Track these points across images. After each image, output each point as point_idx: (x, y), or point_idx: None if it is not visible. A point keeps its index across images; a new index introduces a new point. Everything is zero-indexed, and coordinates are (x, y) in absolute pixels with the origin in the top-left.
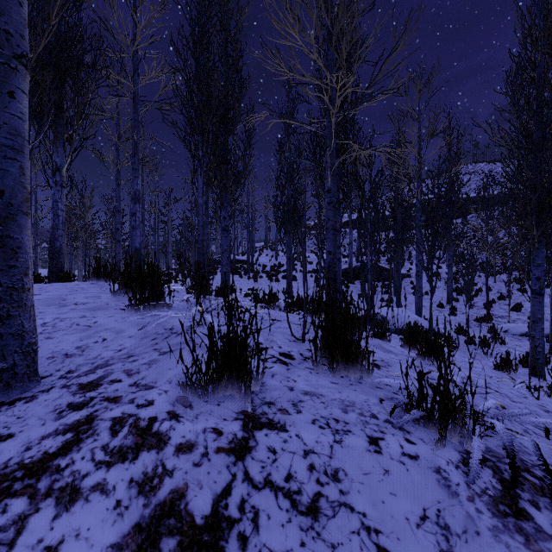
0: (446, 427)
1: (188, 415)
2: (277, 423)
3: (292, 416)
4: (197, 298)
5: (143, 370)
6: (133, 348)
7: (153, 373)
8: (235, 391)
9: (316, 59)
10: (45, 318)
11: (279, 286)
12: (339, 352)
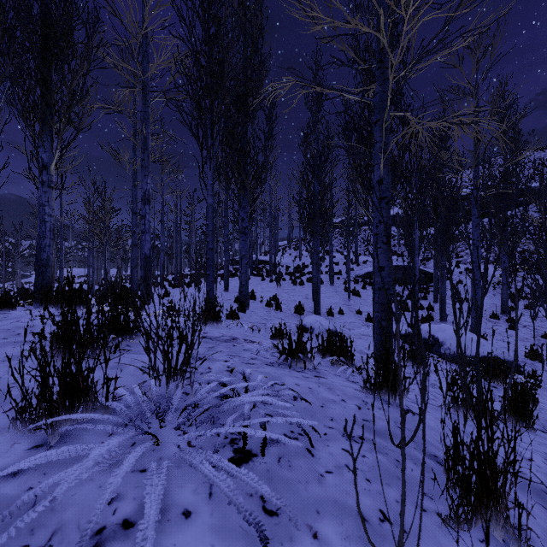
0: None
1: None
2: None
3: None
4: None
5: None
6: None
7: None
8: None
9: None
10: None
11: (303, 291)
12: None
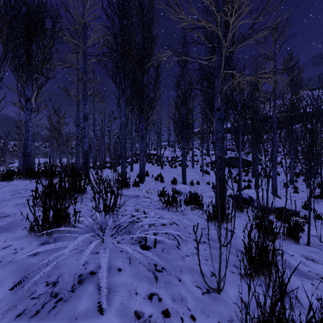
0: None
1: None
2: None
3: None
4: None
5: None
6: None
7: None
8: None
9: (209, 3)
10: None
11: (176, 171)
12: None
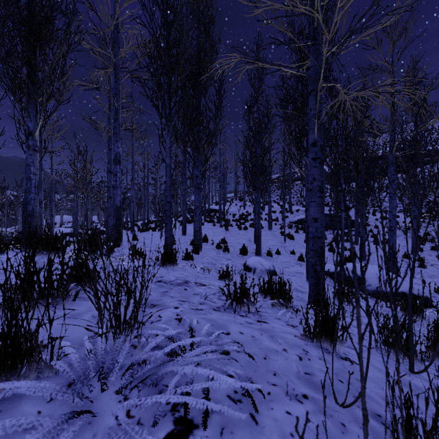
0: None
1: None
2: None
3: None
4: None
5: None
6: None
7: None
8: None
9: None
10: None
11: (247, 235)
12: None
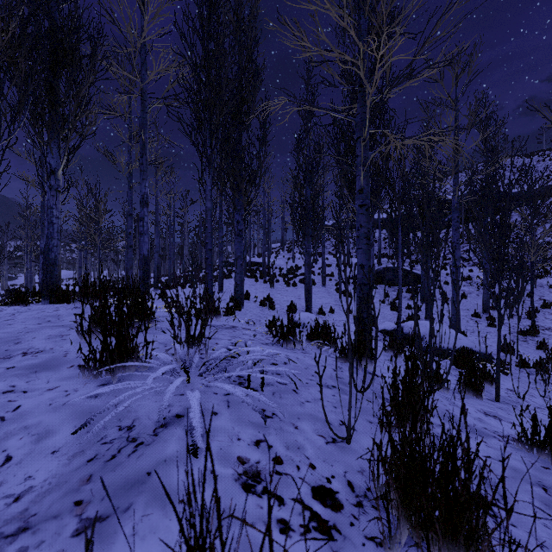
0: None
1: None
2: None
3: None
4: (85, 543)
5: None
6: (42, 493)
7: None
8: None
9: (346, 26)
10: None
11: (296, 292)
12: (439, 525)
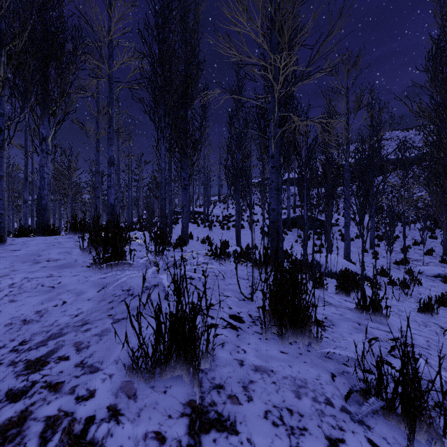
0: (414, 430)
1: (130, 411)
2: (226, 420)
3: (243, 406)
4: (143, 279)
5: (93, 343)
6: (89, 313)
7: (102, 348)
8: (184, 372)
9: (261, 42)
10: (14, 278)
11: (229, 234)
12: (287, 319)
